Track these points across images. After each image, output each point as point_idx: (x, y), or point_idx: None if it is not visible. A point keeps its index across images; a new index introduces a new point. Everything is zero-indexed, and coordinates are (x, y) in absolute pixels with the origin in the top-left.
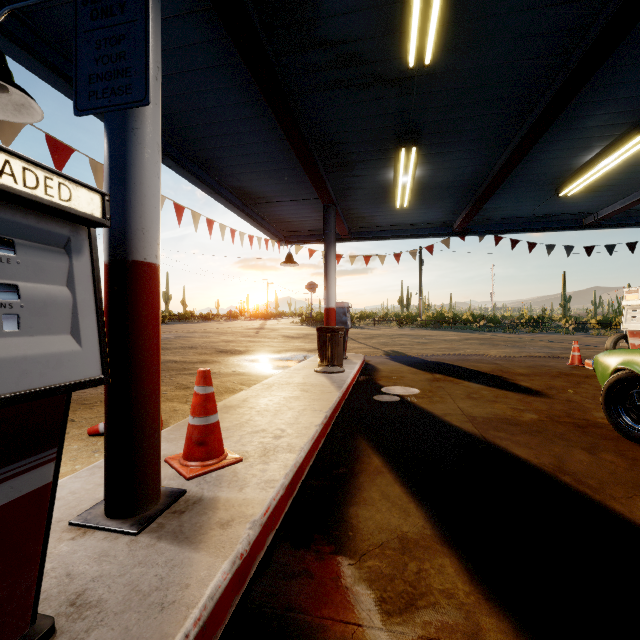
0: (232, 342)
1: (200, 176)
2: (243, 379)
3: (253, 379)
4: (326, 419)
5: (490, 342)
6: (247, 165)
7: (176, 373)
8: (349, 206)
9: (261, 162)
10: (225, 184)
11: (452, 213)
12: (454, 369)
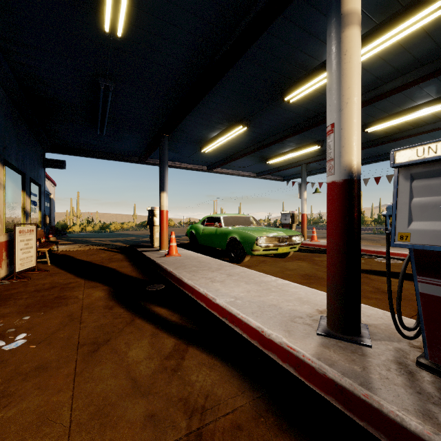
0: None
1: None
2: None
3: None
4: None
5: None
6: (422, 138)
7: None
8: None
9: (417, 137)
10: None
11: None
12: None
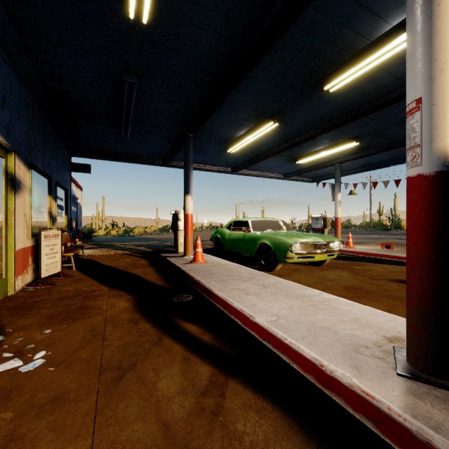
0: None
1: None
2: None
3: None
4: (368, 252)
5: None
6: None
7: None
8: None
9: None
10: None
11: None
12: None
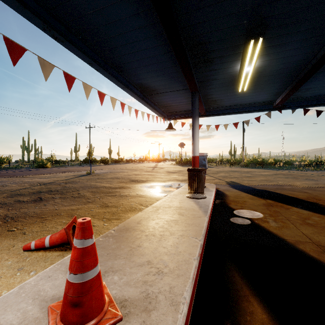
0: (139, 175)
1: (116, 76)
2: (142, 200)
3: (148, 200)
4: (201, 248)
5: (291, 176)
6: (144, 67)
7: (104, 195)
8: (207, 93)
9: (152, 64)
10: (132, 82)
11: (275, 94)
12: (278, 196)
